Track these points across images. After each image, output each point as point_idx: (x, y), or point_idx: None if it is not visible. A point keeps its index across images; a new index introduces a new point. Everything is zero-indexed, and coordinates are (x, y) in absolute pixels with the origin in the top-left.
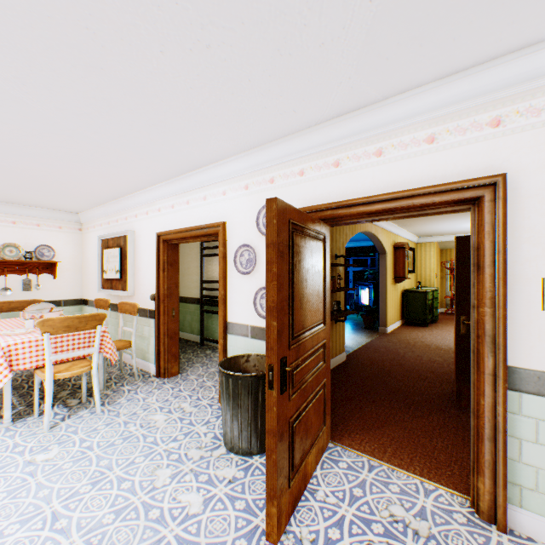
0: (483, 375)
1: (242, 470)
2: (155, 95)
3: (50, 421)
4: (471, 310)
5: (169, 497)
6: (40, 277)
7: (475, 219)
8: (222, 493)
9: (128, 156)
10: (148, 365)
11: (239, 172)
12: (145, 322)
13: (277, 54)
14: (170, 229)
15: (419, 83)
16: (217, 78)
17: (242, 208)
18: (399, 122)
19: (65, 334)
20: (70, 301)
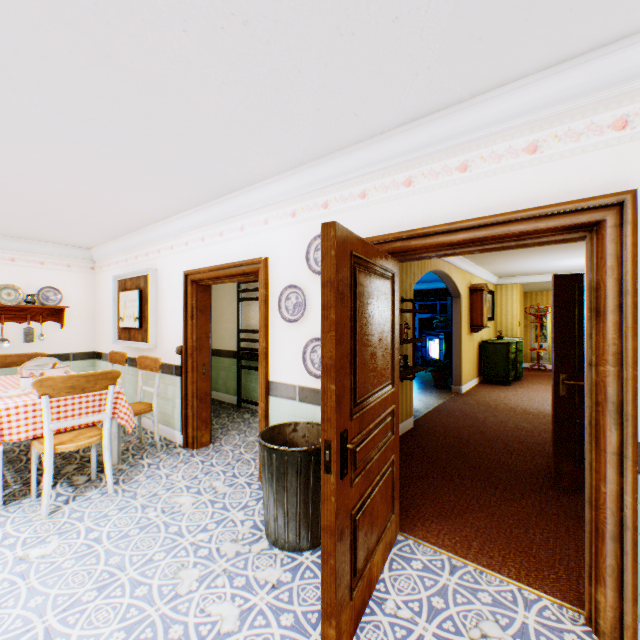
0: (604, 453)
1: (289, 571)
2: (178, 93)
3: (51, 504)
4: (587, 369)
5: (196, 609)
6: (44, 325)
7: (593, 250)
8: (264, 603)
9: (147, 175)
10: (173, 433)
11: (285, 195)
12: (169, 380)
13: (335, 33)
14: (200, 267)
15: (518, 75)
16: (257, 69)
17: (288, 240)
18: (491, 126)
19: (69, 396)
20: (80, 354)
